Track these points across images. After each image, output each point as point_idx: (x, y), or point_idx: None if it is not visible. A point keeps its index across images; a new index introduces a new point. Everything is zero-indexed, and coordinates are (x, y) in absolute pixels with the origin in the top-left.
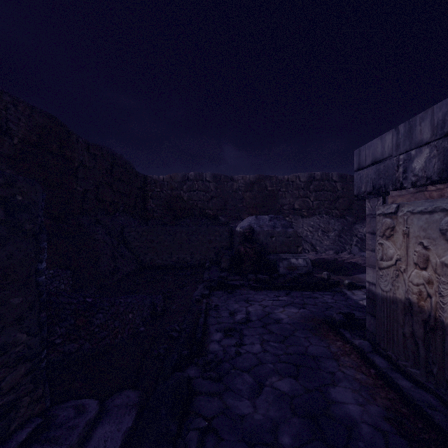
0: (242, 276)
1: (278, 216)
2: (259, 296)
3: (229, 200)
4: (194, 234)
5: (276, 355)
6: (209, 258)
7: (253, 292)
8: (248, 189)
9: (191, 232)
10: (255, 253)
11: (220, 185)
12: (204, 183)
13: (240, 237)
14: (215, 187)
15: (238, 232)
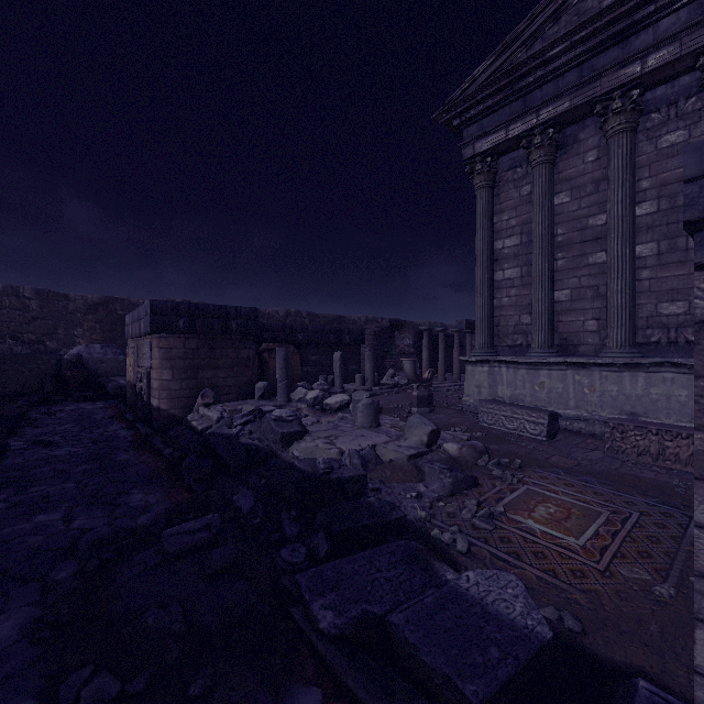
0: (69, 397)
1: (112, 345)
2: (79, 404)
3: (62, 323)
4: (9, 363)
5: (74, 415)
6: (30, 388)
7: (75, 403)
8: (90, 311)
9: (3, 361)
10: (83, 377)
11: (47, 305)
12: (22, 299)
13: (67, 364)
14: (41, 306)
15: (65, 359)
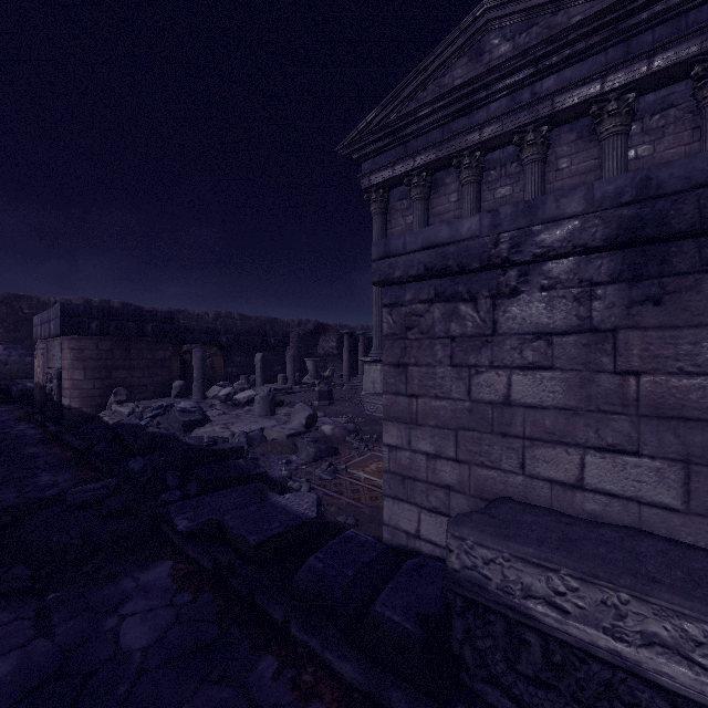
0: None
1: (17, 346)
2: None
3: None
4: None
5: None
6: None
7: None
8: None
9: None
10: None
11: None
12: None
13: None
14: None
15: None
